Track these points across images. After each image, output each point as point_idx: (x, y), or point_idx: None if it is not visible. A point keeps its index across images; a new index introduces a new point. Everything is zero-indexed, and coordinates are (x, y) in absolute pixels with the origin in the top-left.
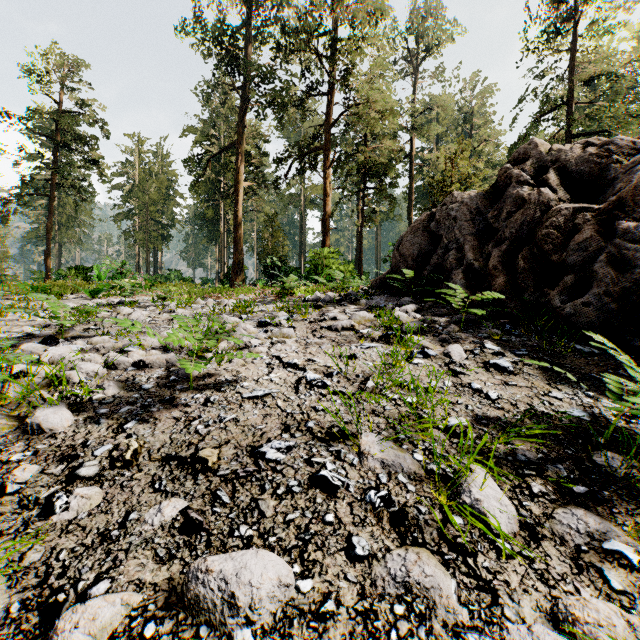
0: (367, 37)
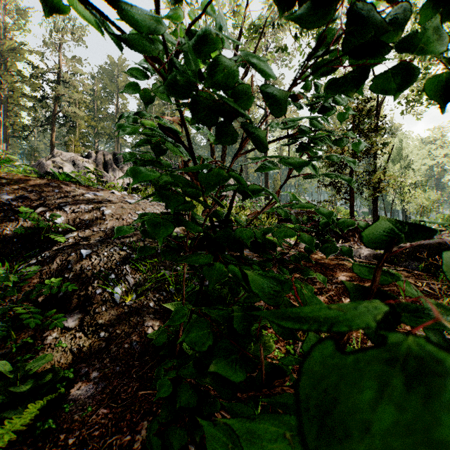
0: (70, 81)
